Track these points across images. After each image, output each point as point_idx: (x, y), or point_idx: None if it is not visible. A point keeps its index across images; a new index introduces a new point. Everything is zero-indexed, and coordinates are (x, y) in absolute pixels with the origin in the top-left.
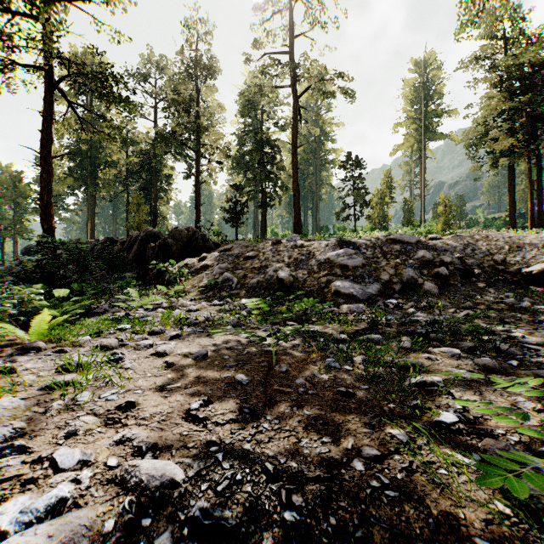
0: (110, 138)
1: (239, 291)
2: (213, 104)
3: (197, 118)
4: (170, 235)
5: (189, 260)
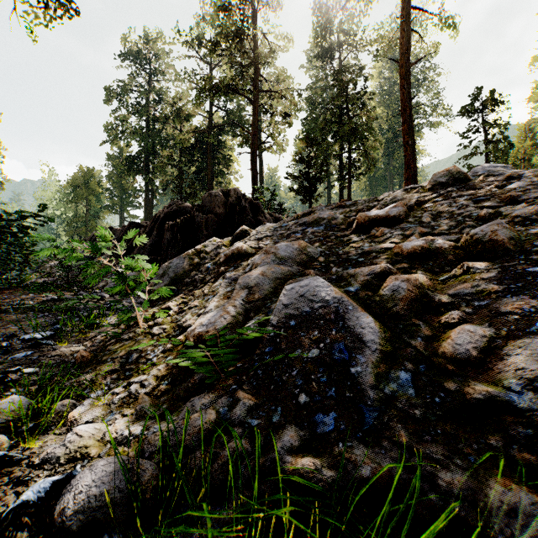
0: (67, 2)
1: (445, 472)
2: (276, 35)
3: (254, 52)
4: (200, 206)
5: (210, 242)
